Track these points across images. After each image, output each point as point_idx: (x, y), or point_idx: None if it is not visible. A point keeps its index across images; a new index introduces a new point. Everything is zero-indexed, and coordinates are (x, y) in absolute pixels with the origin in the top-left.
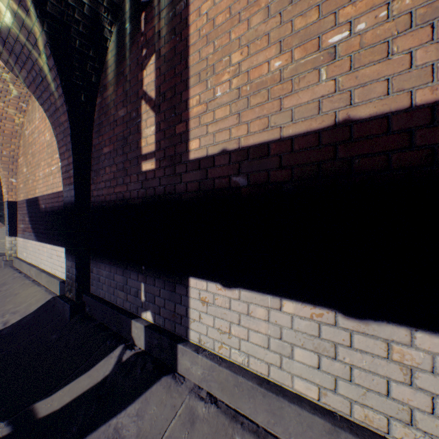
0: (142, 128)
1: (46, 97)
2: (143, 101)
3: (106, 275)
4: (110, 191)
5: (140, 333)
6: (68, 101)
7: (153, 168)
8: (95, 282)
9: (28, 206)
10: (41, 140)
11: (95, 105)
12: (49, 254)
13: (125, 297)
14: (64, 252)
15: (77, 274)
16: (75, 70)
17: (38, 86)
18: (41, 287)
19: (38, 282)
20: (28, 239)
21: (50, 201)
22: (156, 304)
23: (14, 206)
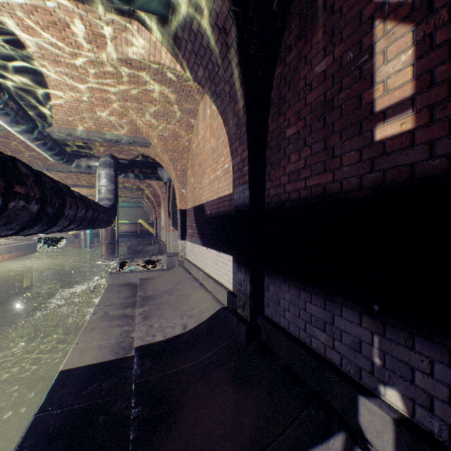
0: (371, 69)
1: (220, 89)
2: (373, 22)
3: (290, 299)
4: (296, 185)
5: (378, 425)
6: (245, 81)
7: (405, 129)
8: (271, 304)
9: (194, 213)
10: (206, 148)
11: (271, 81)
12: (214, 259)
13: (329, 342)
14: (229, 260)
15: (251, 291)
16: (254, 38)
17: (213, 79)
18: (208, 293)
19: (205, 286)
20: (194, 243)
21: (215, 206)
22: (415, 384)
23: (184, 214)
